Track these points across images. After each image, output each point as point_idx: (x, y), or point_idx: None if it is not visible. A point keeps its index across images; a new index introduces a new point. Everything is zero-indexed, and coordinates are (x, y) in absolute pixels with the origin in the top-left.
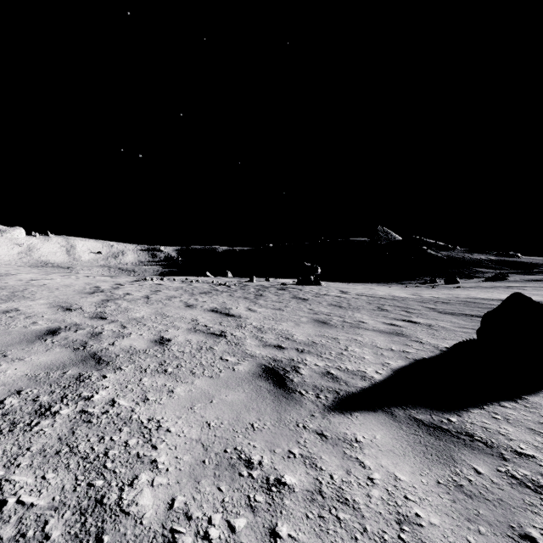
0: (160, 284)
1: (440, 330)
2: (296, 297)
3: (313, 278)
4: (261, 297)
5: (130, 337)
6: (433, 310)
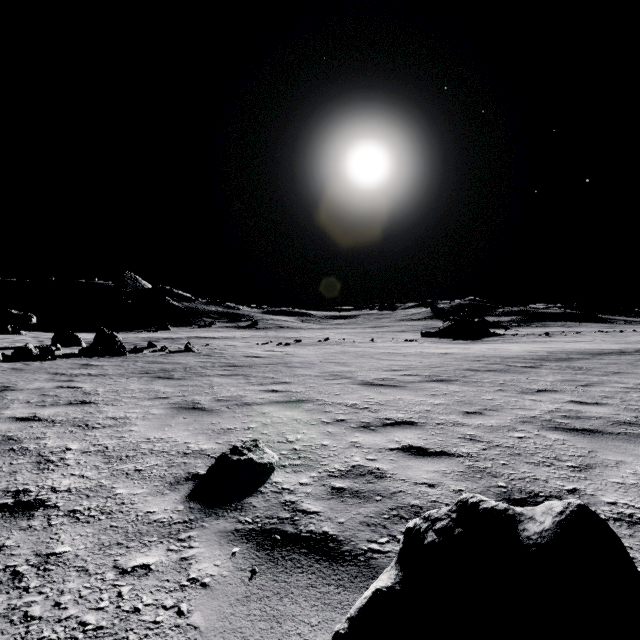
0: None
1: None
2: None
3: (12, 328)
4: None
5: None
6: None
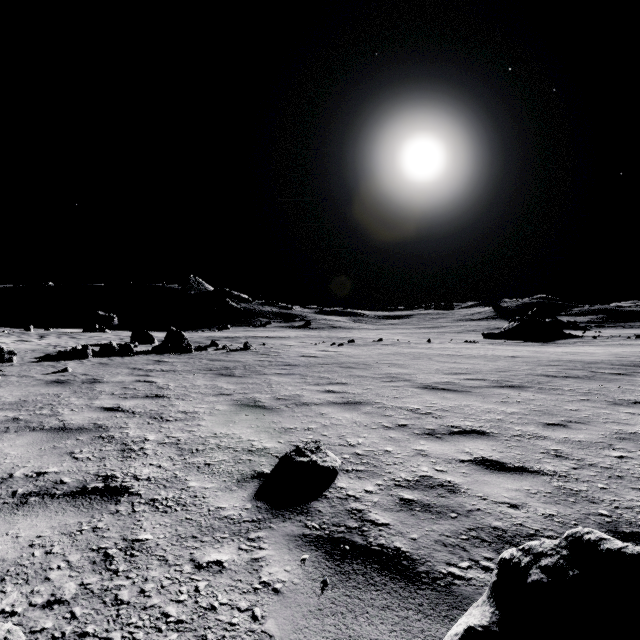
0: None
1: None
2: (73, 337)
3: (99, 327)
4: (45, 337)
5: None
6: None
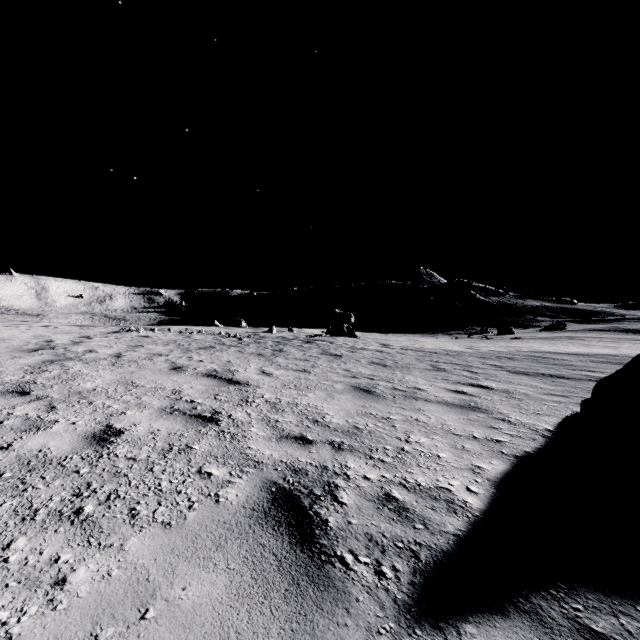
0: (147, 337)
1: (525, 399)
2: (326, 352)
3: (346, 328)
4: (281, 353)
5: (50, 429)
6: (501, 368)
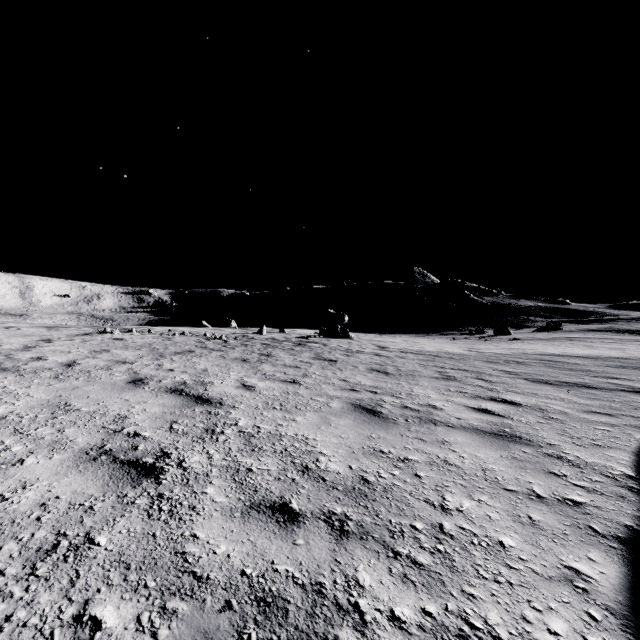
0: (120, 339)
1: (567, 421)
2: (320, 357)
3: (340, 329)
4: (269, 358)
5: None
6: (516, 375)
